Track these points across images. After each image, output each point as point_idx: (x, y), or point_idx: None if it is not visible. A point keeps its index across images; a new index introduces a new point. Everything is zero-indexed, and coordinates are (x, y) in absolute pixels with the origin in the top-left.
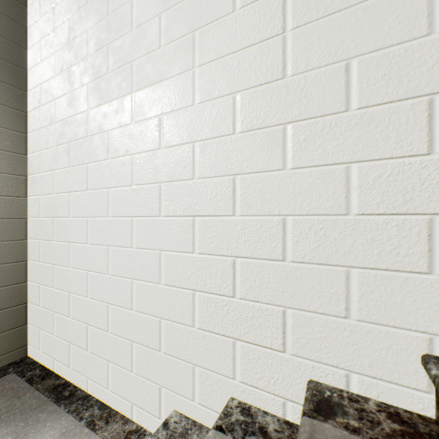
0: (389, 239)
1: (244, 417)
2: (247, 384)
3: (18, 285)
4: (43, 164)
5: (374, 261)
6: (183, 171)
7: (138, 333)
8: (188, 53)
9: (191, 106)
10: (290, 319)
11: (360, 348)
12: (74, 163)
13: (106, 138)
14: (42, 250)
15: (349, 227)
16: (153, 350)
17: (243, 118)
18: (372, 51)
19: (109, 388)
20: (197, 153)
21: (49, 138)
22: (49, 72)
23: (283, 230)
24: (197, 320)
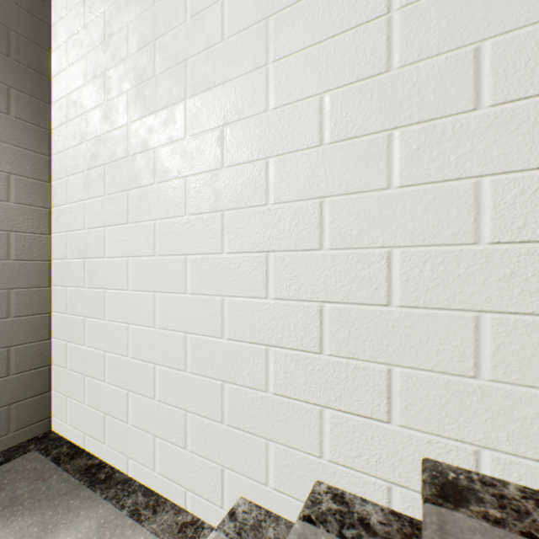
0: (535, 273)
1: (337, 505)
2: (339, 464)
3: (41, 342)
4: (71, 194)
5: (514, 303)
6: (253, 195)
7: (194, 400)
8: (259, 45)
9: (264, 113)
10: (397, 381)
11: (494, 416)
12: (110, 190)
13: (152, 158)
14: (70, 300)
15: (479, 260)
16: (214, 421)
17: (334, 125)
18: (512, 29)
19: (156, 470)
20: (272, 172)
21: (79, 160)
22: (79, 79)
23: (388, 267)
24: (272, 383)
